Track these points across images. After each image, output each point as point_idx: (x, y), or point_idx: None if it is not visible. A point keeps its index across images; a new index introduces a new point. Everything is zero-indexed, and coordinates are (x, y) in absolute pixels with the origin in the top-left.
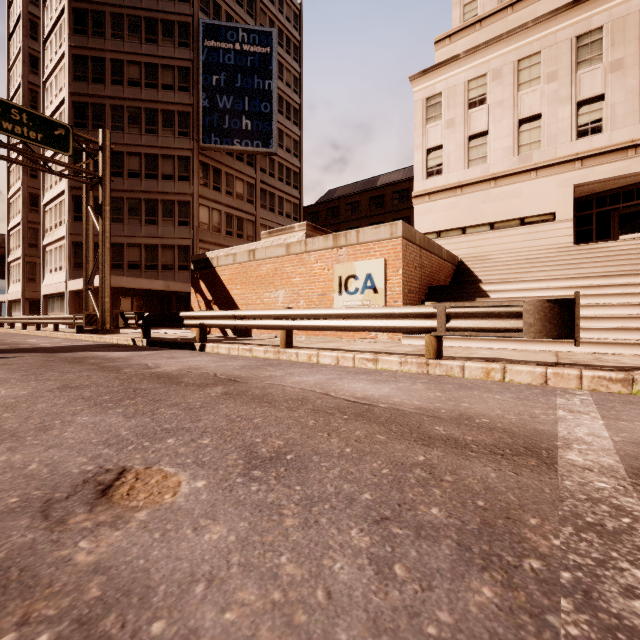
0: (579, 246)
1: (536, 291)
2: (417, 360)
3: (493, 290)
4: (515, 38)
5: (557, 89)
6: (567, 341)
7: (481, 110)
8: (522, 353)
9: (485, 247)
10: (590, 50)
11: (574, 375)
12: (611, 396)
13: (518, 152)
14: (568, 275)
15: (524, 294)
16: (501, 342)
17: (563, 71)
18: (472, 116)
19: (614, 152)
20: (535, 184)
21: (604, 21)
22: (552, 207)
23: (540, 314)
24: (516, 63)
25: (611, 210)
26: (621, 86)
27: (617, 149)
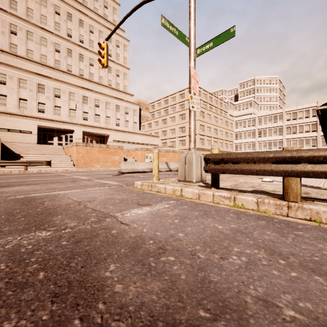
0: (41, 145)
1: (36, 157)
2: (23, 171)
3: (25, 156)
4: (18, 70)
5: (32, 95)
6: (45, 167)
7: (4, 87)
8: (38, 170)
9: (6, 137)
10: (42, 89)
11: (50, 171)
12: (55, 172)
13: (19, 108)
14: (40, 152)
15: (33, 157)
16: (32, 168)
17: (34, 91)
18: (0, 87)
19: (48, 120)
20: (25, 121)
21: (45, 84)
22: (31, 129)
23: (46, 163)
24: (19, 78)
25: (46, 133)
26: (49, 104)
27: (48, 119)
